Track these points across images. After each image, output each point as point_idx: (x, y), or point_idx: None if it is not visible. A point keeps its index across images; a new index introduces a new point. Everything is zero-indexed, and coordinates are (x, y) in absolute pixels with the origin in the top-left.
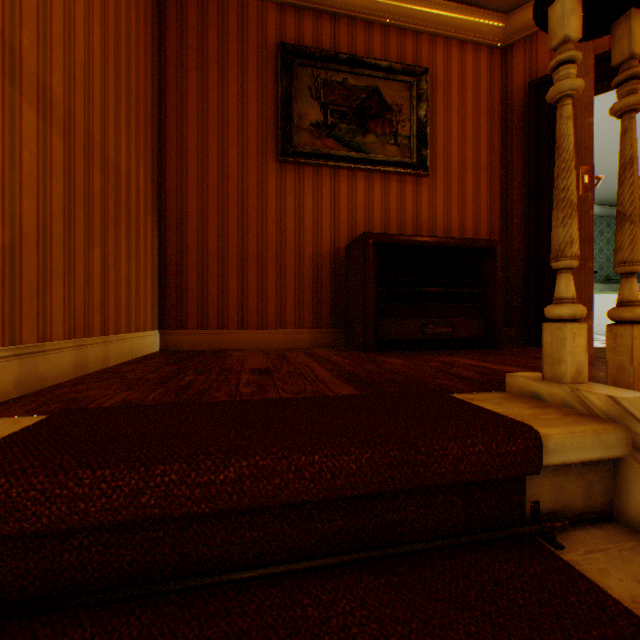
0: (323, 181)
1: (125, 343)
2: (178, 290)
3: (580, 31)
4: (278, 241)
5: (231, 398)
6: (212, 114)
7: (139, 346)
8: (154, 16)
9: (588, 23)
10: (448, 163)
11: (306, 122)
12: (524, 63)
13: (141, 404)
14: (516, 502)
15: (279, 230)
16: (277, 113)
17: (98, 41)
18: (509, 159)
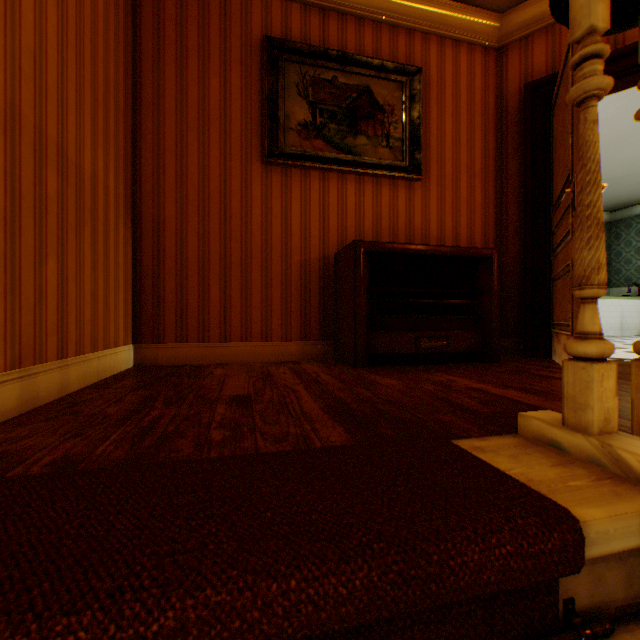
0: (311, 184)
1: (90, 364)
2: (155, 300)
3: (608, 21)
4: (263, 248)
5: (197, 451)
6: (192, 111)
7: (108, 365)
8: (127, 3)
9: (612, 13)
10: (442, 167)
11: (293, 121)
12: (519, 65)
13: (79, 469)
14: (548, 603)
15: (265, 236)
16: (262, 111)
17: (53, 24)
18: (504, 164)
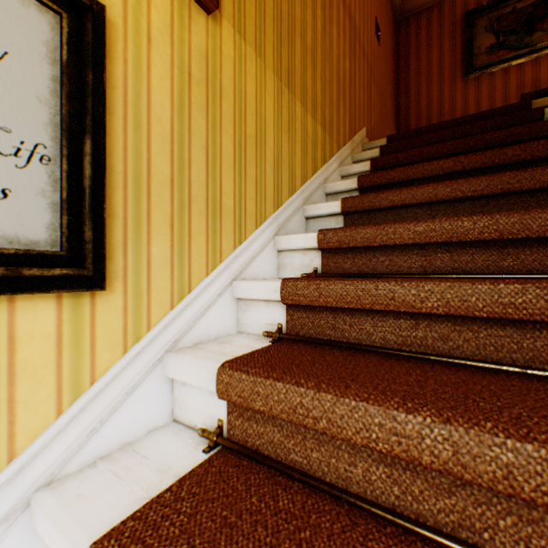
0: (495, 79)
1: None
2: None
3: None
4: None
5: None
6: (422, 73)
7: None
8: (394, 41)
9: None
10: None
11: (482, 49)
12: None
13: None
14: None
15: None
16: (461, 54)
17: (383, 64)
18: None
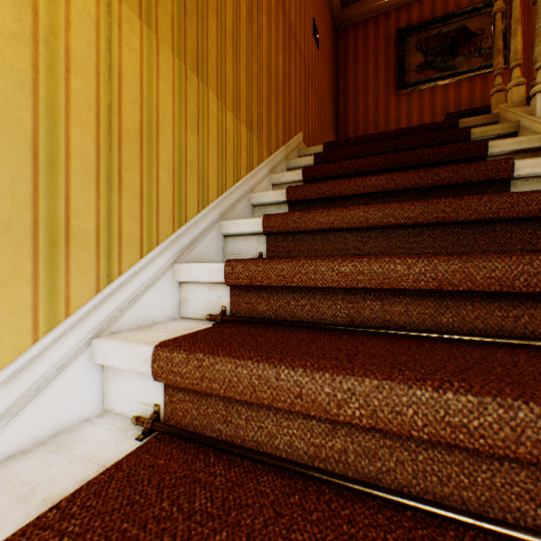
0: (424, 97)
1: None
2: None
3: None
4: None
5: None
6: (360, 83)
7: None
8: (334, 48)
9: None
10: (528, 53)
11: (412, 67)
12: None
13: None
14: None
15: None
16: (395, 69)
17: (322, 68)
18: None
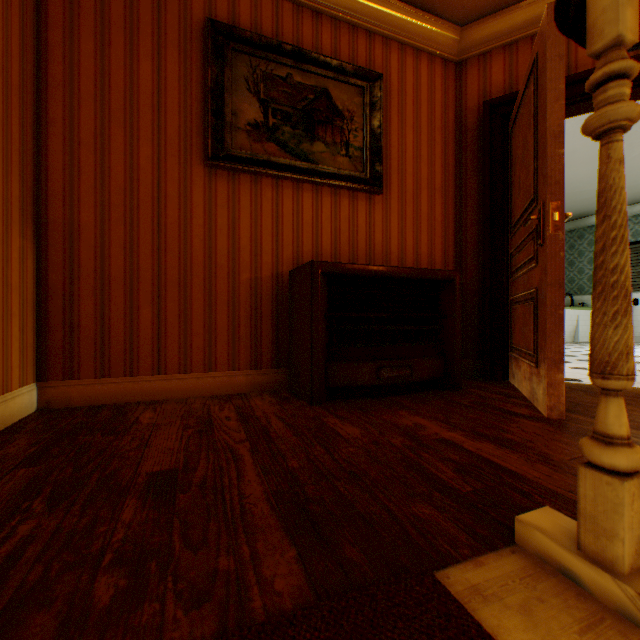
0: (263, 193)
1: None
2: (66, 327)
3: (636, 31)
4: (207, 263)
5: None
6: (116, 98)
7: None
8: None
9: None
10: (403, 181)
11: (242, 120)
12: (478, 81)
13: None
14: None
15: (208, 250)
16: (205, 105)
17: None
18: (463, 181)
